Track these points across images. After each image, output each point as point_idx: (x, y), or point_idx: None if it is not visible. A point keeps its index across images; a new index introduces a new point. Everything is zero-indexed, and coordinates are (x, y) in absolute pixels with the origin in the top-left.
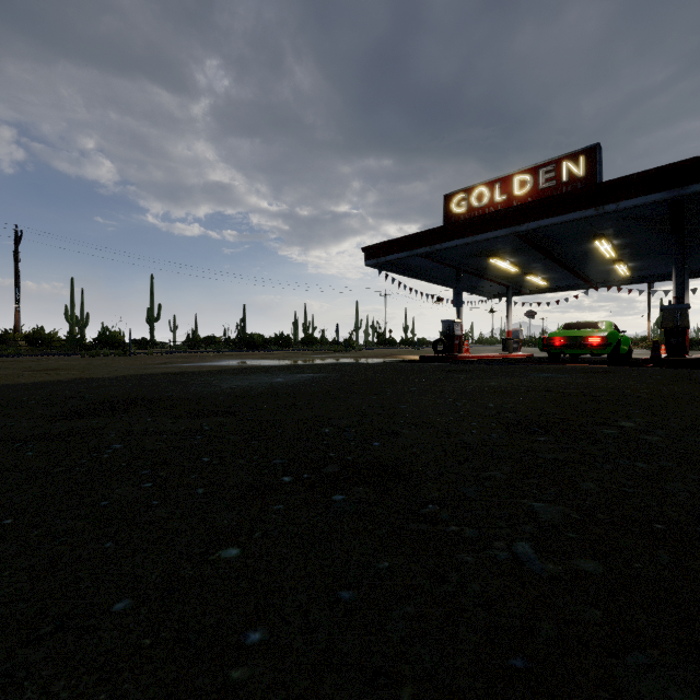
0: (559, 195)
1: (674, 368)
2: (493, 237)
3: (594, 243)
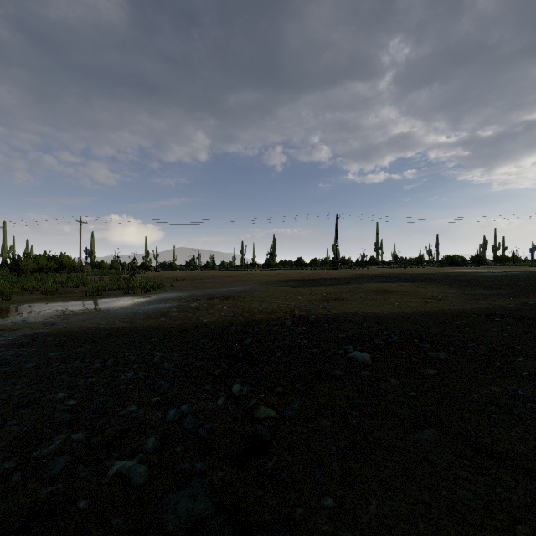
0: None
1: None
2: None
3: None
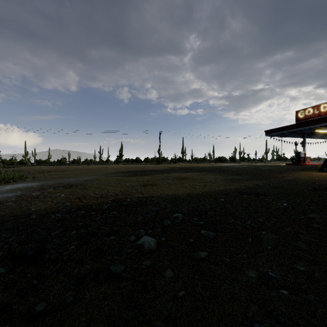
0: None
1: None
2: (308, 128)
3: None
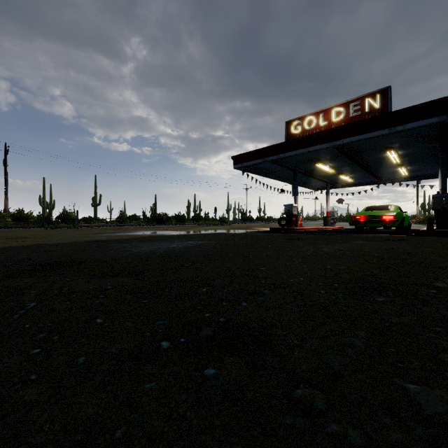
0: (364, 120)
1: (444, 236)
2: (319, 149)
3: (386, 153)
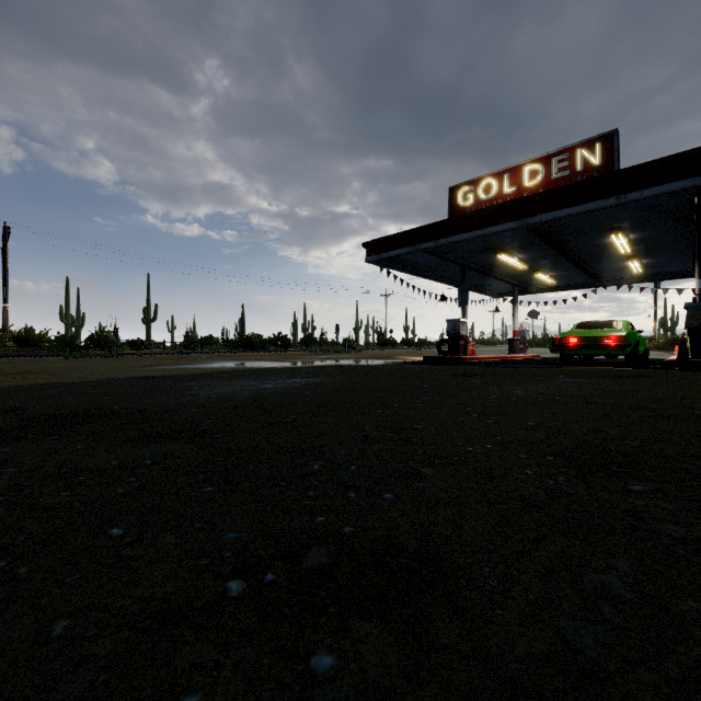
0: (576, 183)
1: None
2: (503, 230)
3: (609, 237)
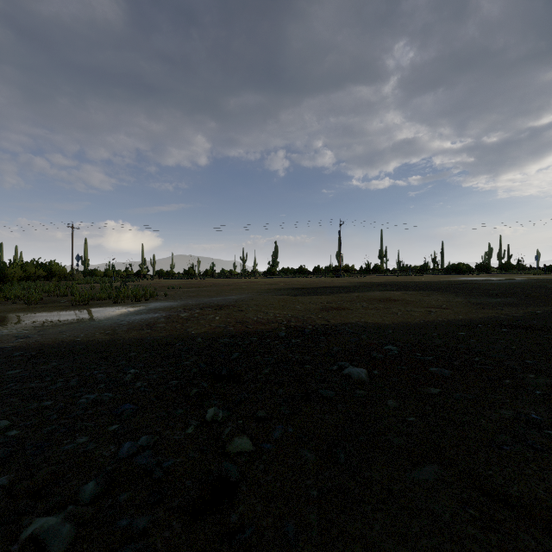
0: None
1: None
2: None
3: None
